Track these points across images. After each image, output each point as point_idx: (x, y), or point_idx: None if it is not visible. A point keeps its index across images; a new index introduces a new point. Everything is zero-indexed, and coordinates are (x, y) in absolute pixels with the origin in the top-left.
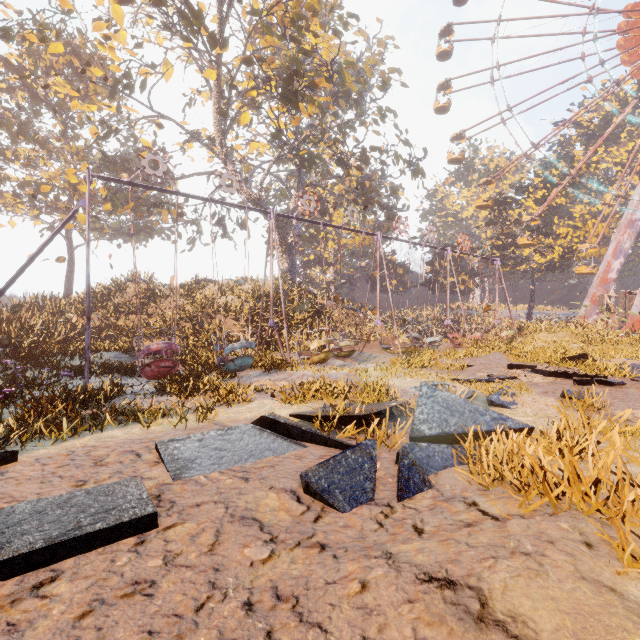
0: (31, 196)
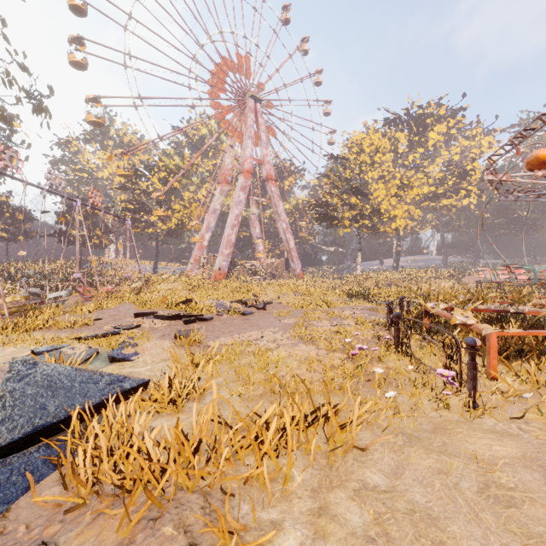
0: None
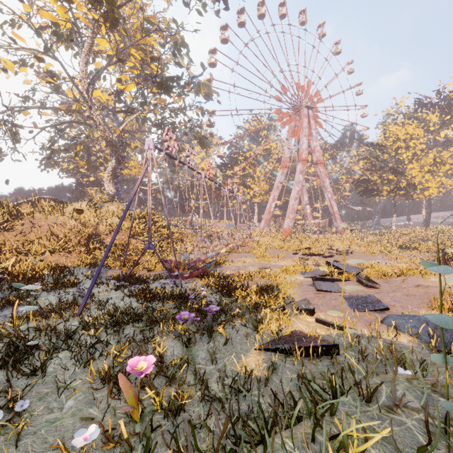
0: None
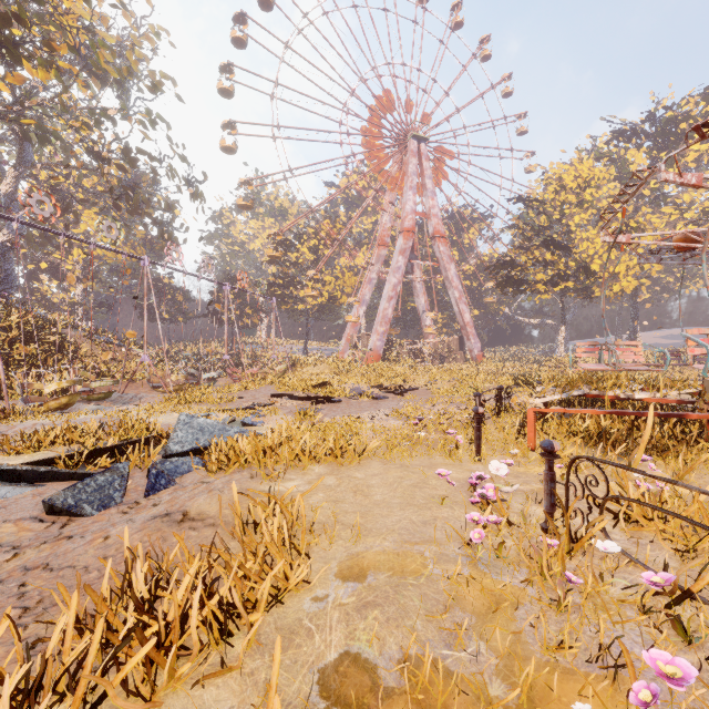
0: None
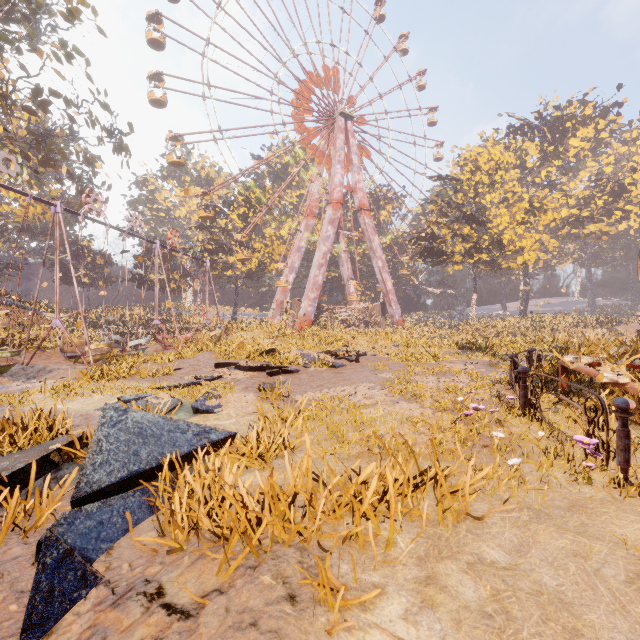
0: None
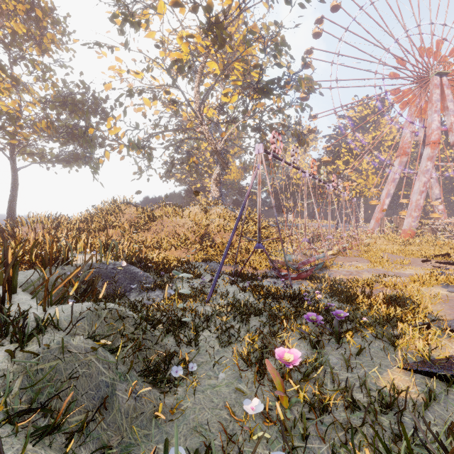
0: (3, 124)
